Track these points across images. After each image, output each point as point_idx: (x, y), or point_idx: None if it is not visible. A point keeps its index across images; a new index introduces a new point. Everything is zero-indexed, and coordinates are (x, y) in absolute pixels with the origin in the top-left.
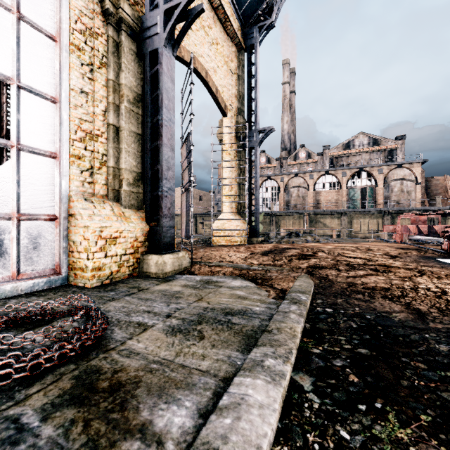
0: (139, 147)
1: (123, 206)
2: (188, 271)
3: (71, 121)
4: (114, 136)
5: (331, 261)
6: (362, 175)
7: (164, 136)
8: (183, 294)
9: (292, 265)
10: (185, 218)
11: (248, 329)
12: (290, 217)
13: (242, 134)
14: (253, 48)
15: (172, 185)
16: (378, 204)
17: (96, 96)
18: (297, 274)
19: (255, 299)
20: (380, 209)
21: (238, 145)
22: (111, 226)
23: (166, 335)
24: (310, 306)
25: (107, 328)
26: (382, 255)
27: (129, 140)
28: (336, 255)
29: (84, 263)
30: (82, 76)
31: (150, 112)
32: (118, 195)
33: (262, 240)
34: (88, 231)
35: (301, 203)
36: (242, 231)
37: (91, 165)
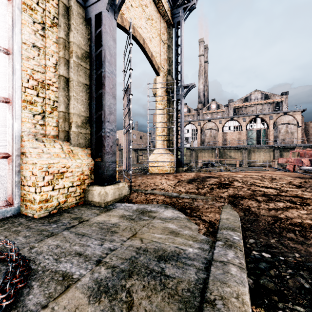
0: (87, 95)
1: (72, 144)
2: (127, 199)
3: (23, 70)
4: (65, 85)
5: (248, 191)
6: (257, 120)
7: (107, 85)
8: (118, 228)
9: (214, 194)
10: (126, 153)
11: (184, 288)
12: (205, 151)
13: (171, 89)
14: (179, 25)
15: (114, 127)
16: (270, 141)
17: (48, 51)
18: (221, 204)
19: (187, 235)
20: (272, 145)
21: (167, 97)
22: (58, 163)
23: (88, 300)
24: (244, 247)
25: (26, 284)
26: (288, 185)
27: (77, 89)
28: (249, 184)
29: (32, 196)
30: (34, 33)
31: (96, 67)
32: (68, 136)
33: (186, 169)
34: (35, 168)
35: (213, 141)
36: (171, 163)
37: (42, 110)
